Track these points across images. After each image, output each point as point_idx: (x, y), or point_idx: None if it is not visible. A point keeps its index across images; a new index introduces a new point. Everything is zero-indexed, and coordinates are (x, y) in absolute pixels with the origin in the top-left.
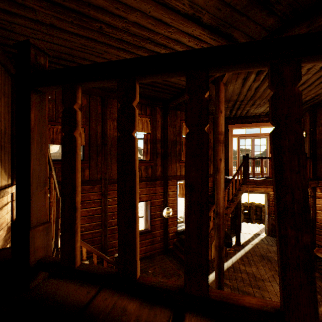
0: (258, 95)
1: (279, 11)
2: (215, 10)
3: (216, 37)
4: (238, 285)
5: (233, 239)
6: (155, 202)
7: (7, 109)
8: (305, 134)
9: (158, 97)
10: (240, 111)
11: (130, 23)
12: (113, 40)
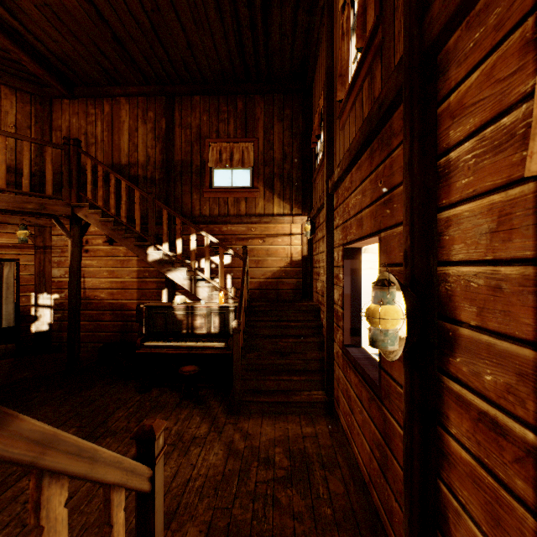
0: None
1: None
2: None
3: None
4: None
5: None
6: (390, 243)
7: (290, 133)
8: None
9: None
10: None
11: None
12: None
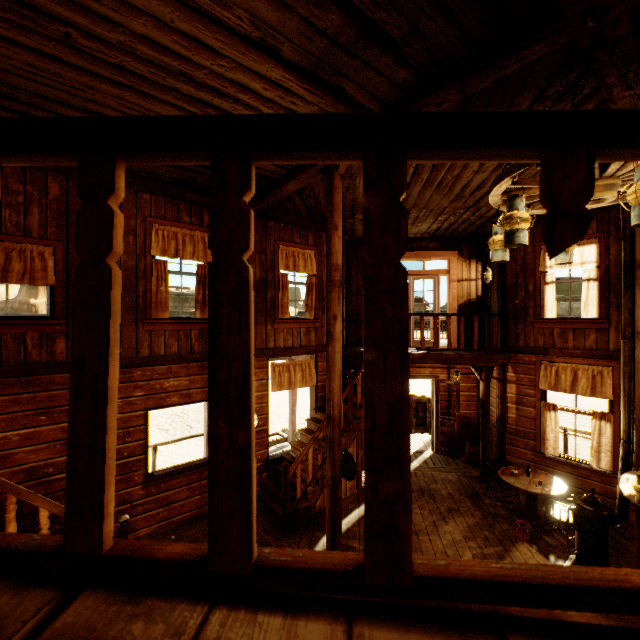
0: (413, 202)
1: (413, 59)
2: (302, 38)
3: (315, 89)
4: None
5: None
6: None
7: None
8: (492, 274)
9: None
10: None
11: (134, 36)
12: (103, 65)
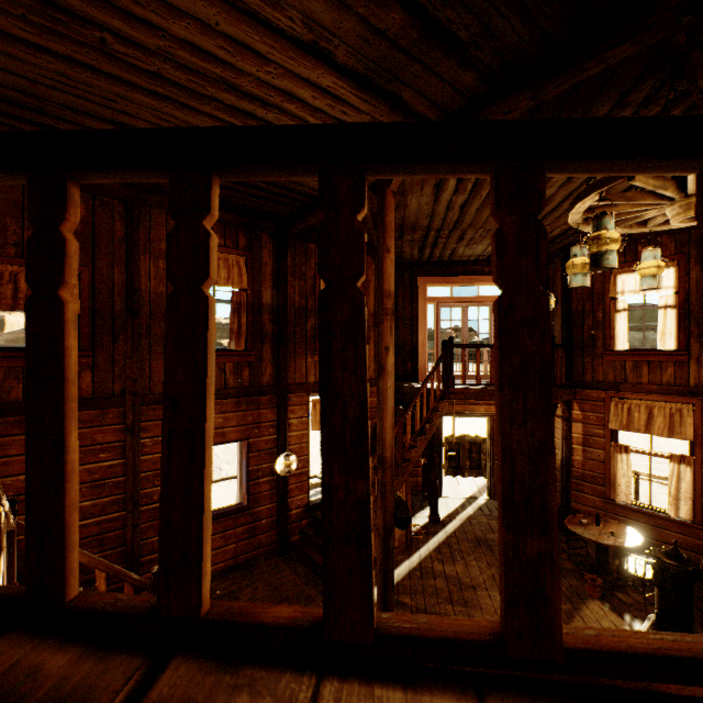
0: (469, 221)
1: (480, 62)
2: (359, 41)
3: (369, 97)
4: (426, 602)
5: (426, 512)
6: (258, 443)
7: None
8: (555, 301)
9: (263, 210)
10: (439, 250)
11: (174, 41)
12: (139, 74)
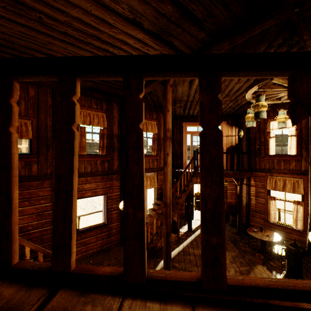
0: None
1: (207, 28)
2: (153, 18)
3: (159, 43)
4: (186, 266)
5: (186, 226)
6: (111, 196)
7: None
8: (243, 133)
9: (114, 93)
10: (192, 111)
11: (72, 18)
12: (56, 32)
